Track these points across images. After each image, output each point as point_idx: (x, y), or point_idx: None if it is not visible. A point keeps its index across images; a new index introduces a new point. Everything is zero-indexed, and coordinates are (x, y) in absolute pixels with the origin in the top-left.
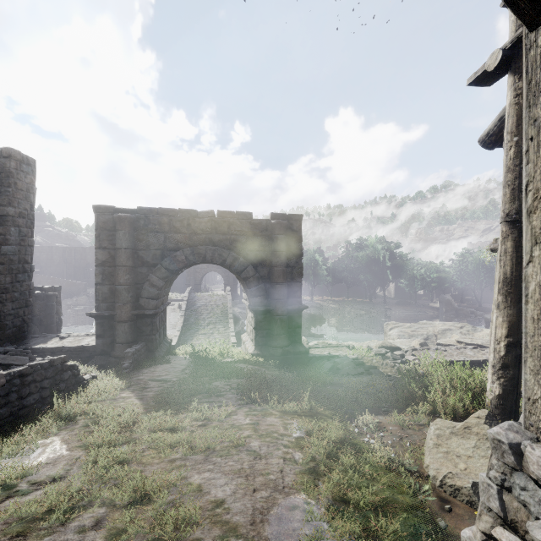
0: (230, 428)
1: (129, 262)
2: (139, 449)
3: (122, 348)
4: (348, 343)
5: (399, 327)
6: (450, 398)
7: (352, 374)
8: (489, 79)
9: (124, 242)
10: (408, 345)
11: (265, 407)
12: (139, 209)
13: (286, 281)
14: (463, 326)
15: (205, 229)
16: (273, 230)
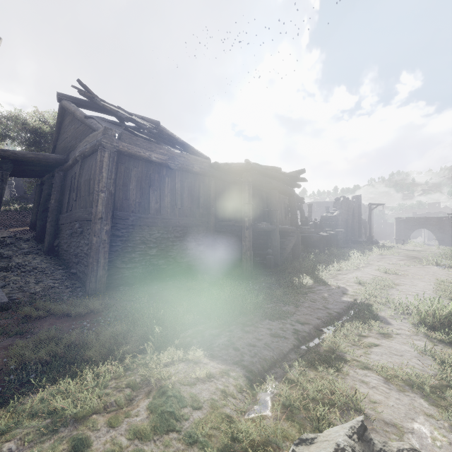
0: None
1: (404, 228)
2: None
3: None
4: None
5: None
6: None
7: None
8: None
9: (402, 224)
10: None
11: None
12: (405, 217)
13: (448, 233)
14: None
15: (423, 221)
16: (444, 221)
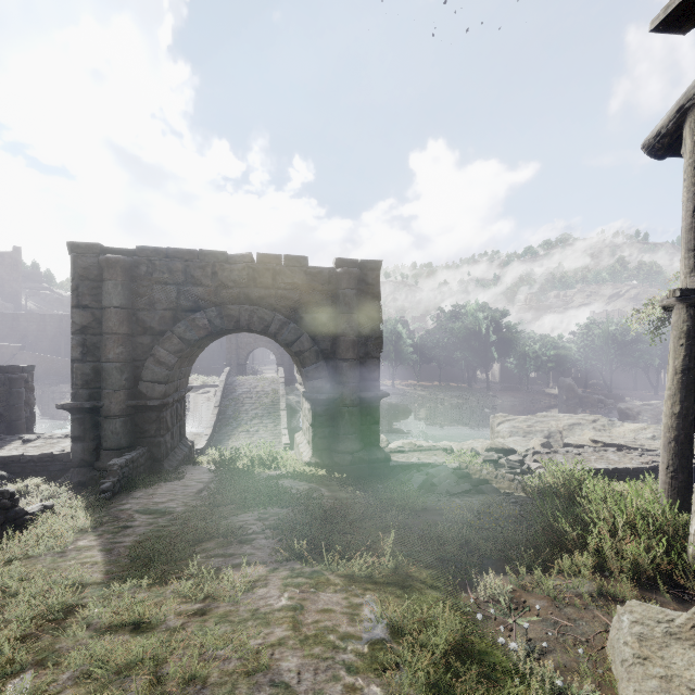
0: (248, 619)
1: (123, 328)
2: (49, 686)
3: (111, 457)
4: (444, 444)
5: (510, 421)
6: (624, 542)
7: (454, 493)
8: (687, 19)
9: (115, 297)
10: (525, 445)
11: (318, 568)
12: (138, 249)
13: (357, 357)
14: (597, 419)
15: (239, 280)
16: (339, 282)
